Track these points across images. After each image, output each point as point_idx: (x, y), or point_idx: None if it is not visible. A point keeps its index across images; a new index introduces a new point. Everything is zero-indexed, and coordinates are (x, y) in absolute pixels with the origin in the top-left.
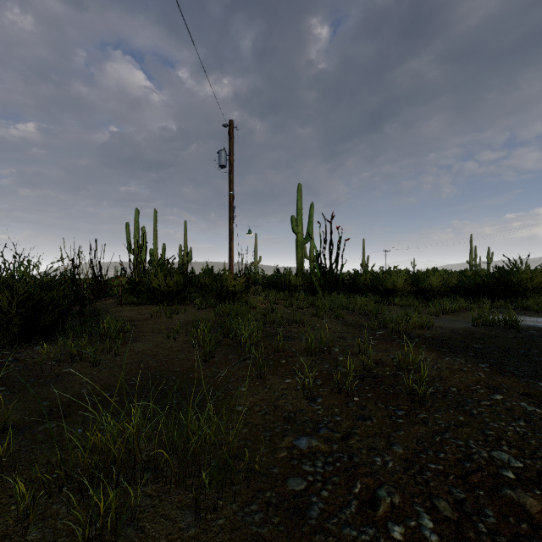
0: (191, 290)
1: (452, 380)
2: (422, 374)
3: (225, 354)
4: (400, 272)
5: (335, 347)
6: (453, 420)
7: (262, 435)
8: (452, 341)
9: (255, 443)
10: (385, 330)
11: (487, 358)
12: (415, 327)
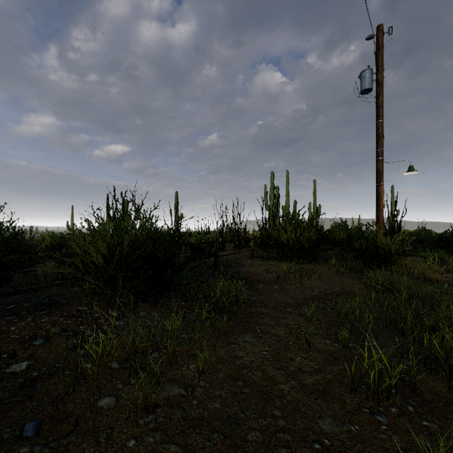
0: (326, 247)
1: None
2: None
3: None
4: None
5: None
6: None
7: None
8: None
9: None
10: None
11: None
12: None
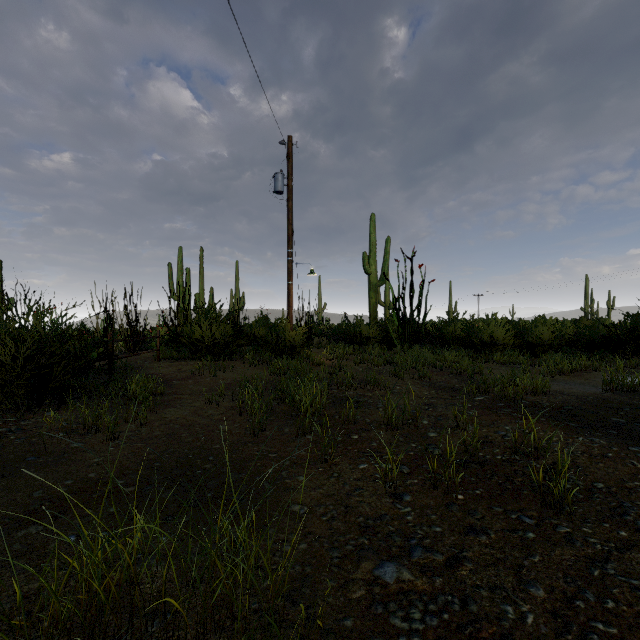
0: (241, 342)
1: (595, 471)
2: (559, 467)
3: (280, 425)
4: (497, 321)
5: (423, 418)
6: (612, 538)
7: (328, 556)
8: (581, 412)
9: (317, 569)
10: (487, 396)
11: (637, 438)
12: (526, 392)
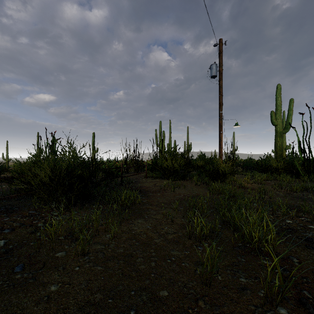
0: (190, 170)
1: None
2: None
3: (231, 266)
4: None
5: None
6: None
7: None
8: None
9: None
10: None
11: None
12: None
